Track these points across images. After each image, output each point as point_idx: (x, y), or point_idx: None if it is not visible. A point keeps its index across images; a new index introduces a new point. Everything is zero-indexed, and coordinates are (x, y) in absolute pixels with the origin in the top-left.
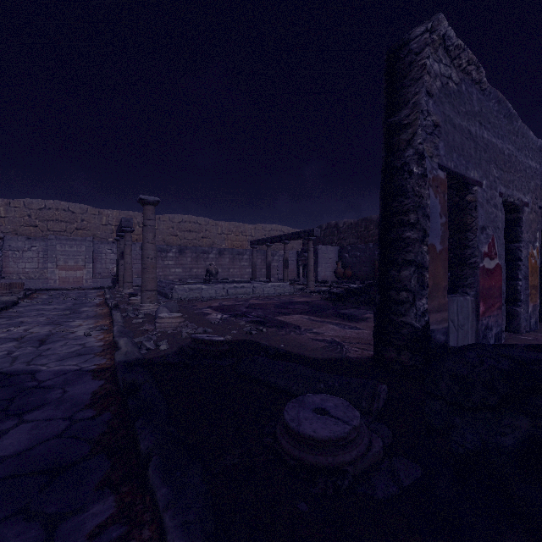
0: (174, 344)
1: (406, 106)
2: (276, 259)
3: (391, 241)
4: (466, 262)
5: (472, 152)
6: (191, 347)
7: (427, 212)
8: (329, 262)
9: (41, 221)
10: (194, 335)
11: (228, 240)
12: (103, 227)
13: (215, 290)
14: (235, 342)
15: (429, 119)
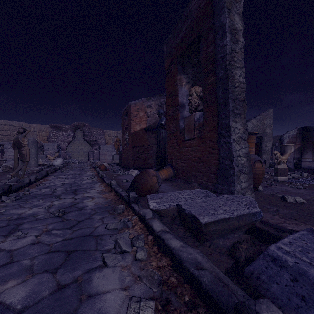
0: None
1: None
2: None
3: None
4: None
5: None
6: None
7: None
8: None
9: None
10: None
11: None
12: None
13: None
14: None
15: None
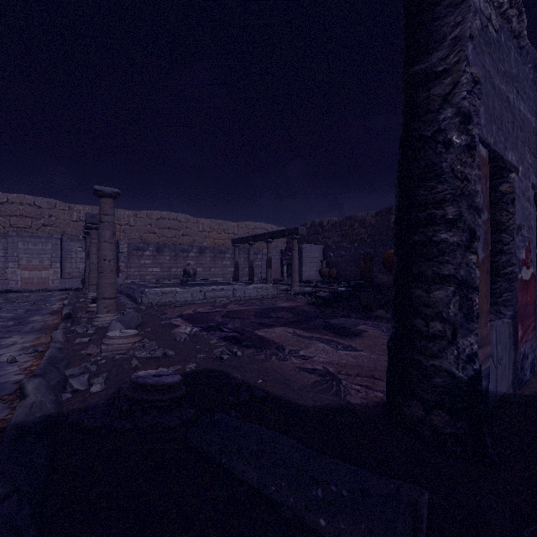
0: (115, 380)
1: (441, 45)
2: (259, 258)
3: (415, 246)
4: (499, 273)
5: (509, 128)
6: (128, 396)
7: (475, 202)
8: (313, 262)
9: (3, 216)
10: (134, 376)
11: (209, 237)
12: (74, 223)
13: (191, 293)
14: (198, 374)
15: (468, 71)
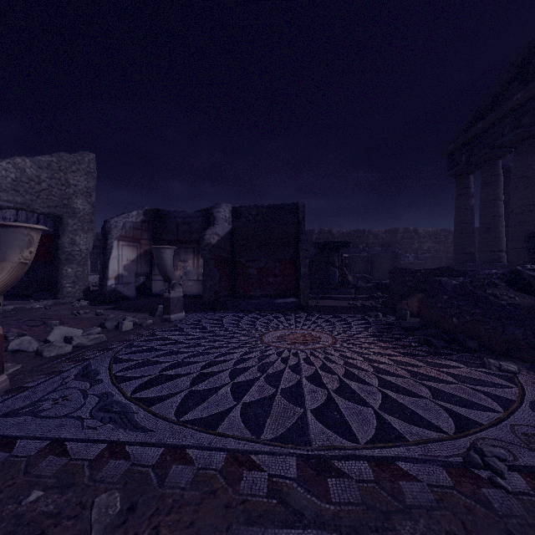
0: None
1: None
2: None
3: None
4: None
5: None
6: None
7: None
8: None
9: None
10: None
11: None
12: None
13: (92, 278)
14: None
15: None
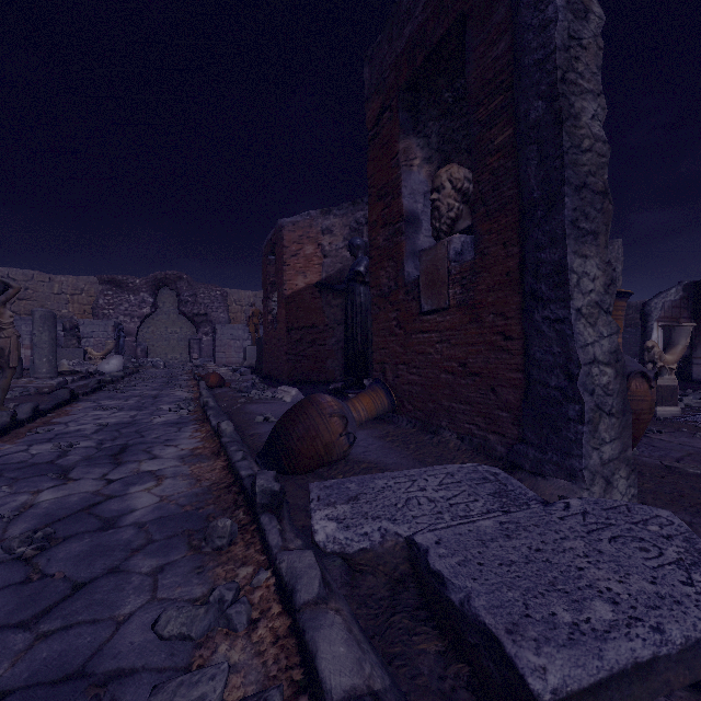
0: None
1: None
2: None
3: None
4: None
5: None
6: None
7: None
8: None
9: None
10: None
11: None
12: None
13: None
14: None
15: None
